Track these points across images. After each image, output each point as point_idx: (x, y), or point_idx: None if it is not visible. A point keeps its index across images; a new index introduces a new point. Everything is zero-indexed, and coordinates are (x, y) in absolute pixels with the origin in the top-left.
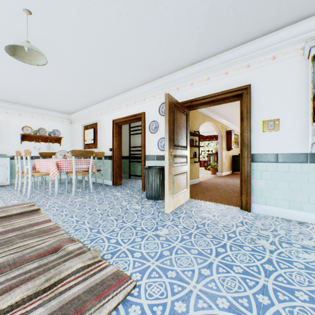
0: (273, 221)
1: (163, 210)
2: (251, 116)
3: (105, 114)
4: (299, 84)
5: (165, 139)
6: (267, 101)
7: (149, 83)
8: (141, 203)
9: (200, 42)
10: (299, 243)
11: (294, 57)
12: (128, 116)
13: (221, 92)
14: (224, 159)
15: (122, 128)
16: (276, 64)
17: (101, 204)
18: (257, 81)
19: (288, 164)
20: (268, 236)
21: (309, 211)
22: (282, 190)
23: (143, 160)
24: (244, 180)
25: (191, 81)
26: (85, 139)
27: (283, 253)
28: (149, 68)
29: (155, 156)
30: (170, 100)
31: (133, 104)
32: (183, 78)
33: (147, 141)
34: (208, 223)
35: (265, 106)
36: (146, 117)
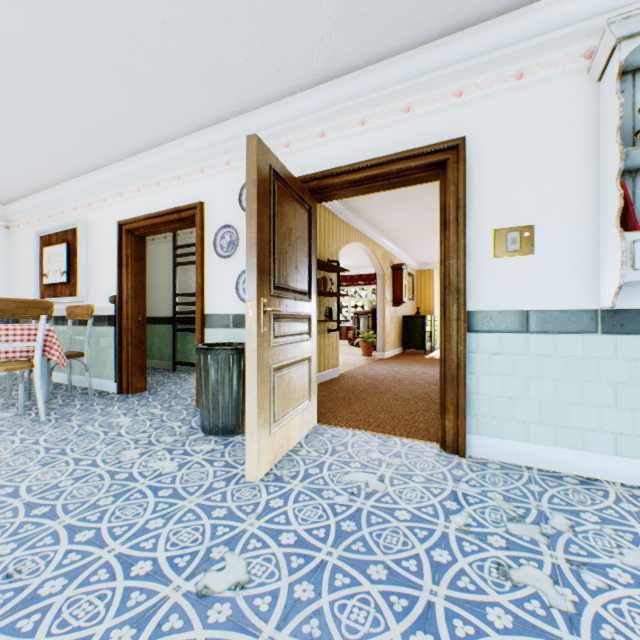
0: (527, 484)
1: (243, 471)
2: (466, 218)
3: (99, 206)
4: (578, 141)
5: (248, 267)
6: (503, 182)
7: (214, 126)
8: (183, 448)
9: (344, 5)
10: (621, 564)
11: (566, 75)
12: (159, 213)
13: (396, 156)
14: (389, 324)
15: (157, 248)
16: (525, 90)
17: (49, 464)
18: (481, 131)
19: (554, 337)
20: (538, 545)
21: (601, 450)
22: (539, 401)
23: (200, 327)
24: (452, 378)
25: (320, 127)
26: (45, 270)
27: (605, 622)
28: (209, 77)
29: (231, 318)
30: (261, 157)
31: (174, 181)
32: (302, 116)
33: (211, 279)
34: (369, 510)
35: (500, 194)
36: (207, 216)
